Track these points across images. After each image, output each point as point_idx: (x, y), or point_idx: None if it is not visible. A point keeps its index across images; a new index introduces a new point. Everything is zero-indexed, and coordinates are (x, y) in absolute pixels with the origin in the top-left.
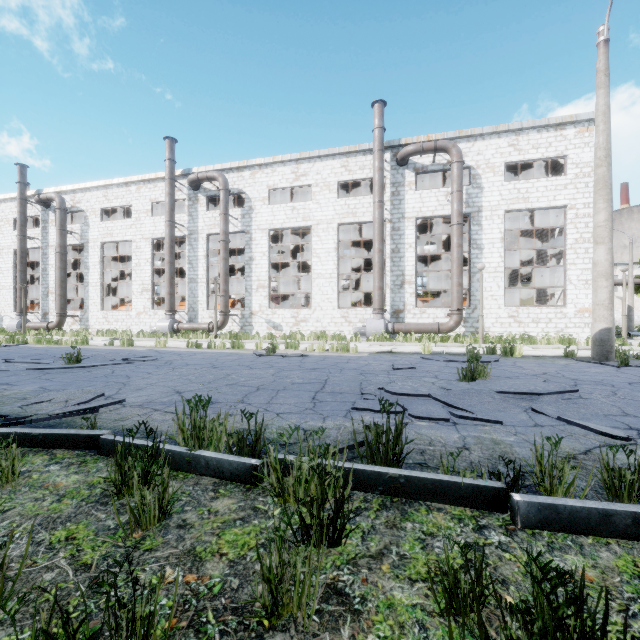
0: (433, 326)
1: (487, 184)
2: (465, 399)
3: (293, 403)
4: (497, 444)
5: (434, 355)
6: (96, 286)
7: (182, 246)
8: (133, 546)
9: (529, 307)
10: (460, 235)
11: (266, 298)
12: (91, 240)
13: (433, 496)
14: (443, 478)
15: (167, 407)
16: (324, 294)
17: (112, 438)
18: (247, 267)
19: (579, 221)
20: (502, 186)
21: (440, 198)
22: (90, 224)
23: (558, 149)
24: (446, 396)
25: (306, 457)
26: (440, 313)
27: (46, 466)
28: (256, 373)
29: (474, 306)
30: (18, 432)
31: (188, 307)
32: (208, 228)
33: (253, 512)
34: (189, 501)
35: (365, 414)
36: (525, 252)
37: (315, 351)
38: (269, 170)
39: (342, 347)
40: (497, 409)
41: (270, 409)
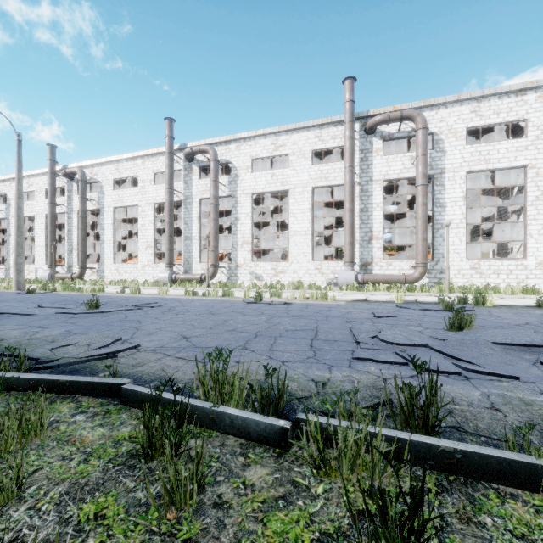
0: (399, 277)
1: (450, 148)
2: (465, 350)
3: (294, 351)
4: (529, 405)
5: (407, 304)
6: (109, 243)
7: (178, 210)
8: (169, 533)
9: (490, 260)
10: (425, 195)
11: (249, 253)
12: (106, 205)
13: (499, 477)
14: (511, 457)
15: (178, 353)
16: (300, 249)
17: (134, 388)
18: (233, 226)
19: (540, 179)
20: (464, 149)
21: (405, 162)
22: (105, 192)
23: (519, 113)
24: (444, 347)
25: (337, 419)
26: (405, 265)
27: (72, 416)
28: (250, 319)
29: (437, 259)
30: (47, 378)
31: (184, 261)
32: (200, 193)
33: (293, 488)
34: (219, 468)
35: (369, 364)
36: (482, 210)
37: (296, 299)
38: (252, 142)
39: (321, 296)
40: (503, 362)
41: (274, 357)
